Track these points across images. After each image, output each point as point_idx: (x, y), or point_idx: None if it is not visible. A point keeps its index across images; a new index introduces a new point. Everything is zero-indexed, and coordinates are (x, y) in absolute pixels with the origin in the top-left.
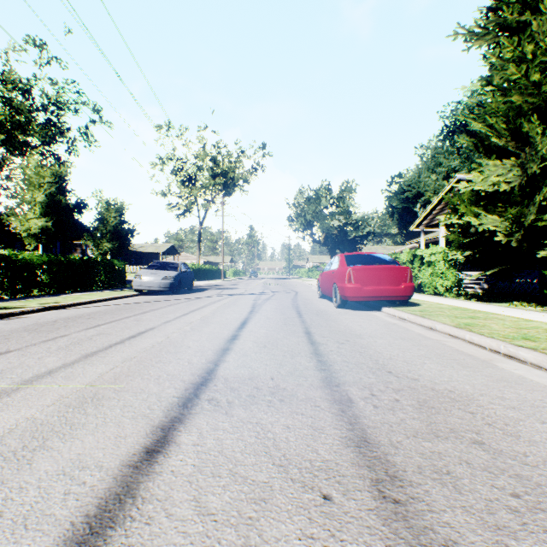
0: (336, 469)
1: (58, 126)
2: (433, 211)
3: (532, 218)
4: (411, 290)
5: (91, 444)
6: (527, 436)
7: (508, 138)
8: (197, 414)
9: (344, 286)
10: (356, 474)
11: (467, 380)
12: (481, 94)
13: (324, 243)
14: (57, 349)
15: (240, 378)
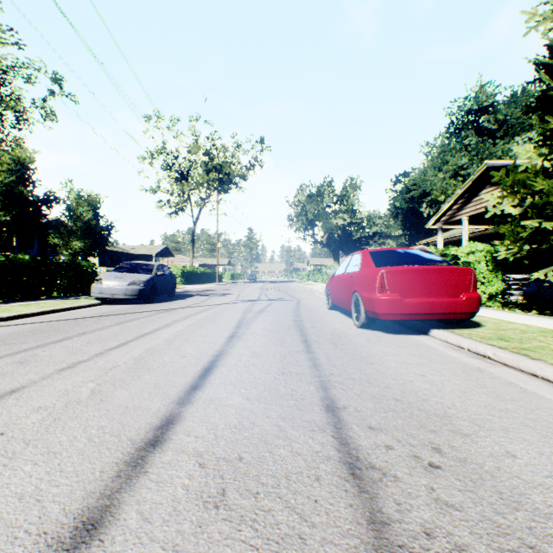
0: None
1: None
2: (454, 205)
3: None
4: (477, 303)
5: None
6: None
7: None
8: None
9: (373, 298)
10: None
11: None
12: None
13: (327, 244)
14: None
15: None
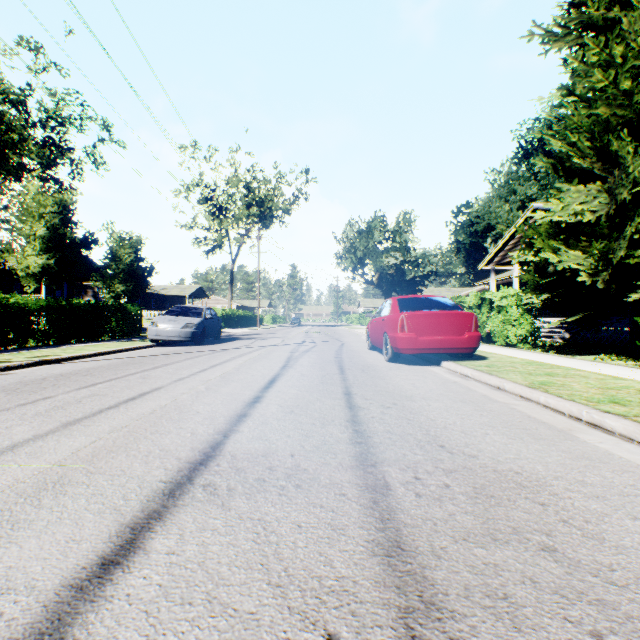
0: (353, 592)
1: (59, 146)
2: (506, 247)
3: (622, 254)
4: (476, 340)
5: (30, 551)
6: (614, 539)
7: (594, 158)
8: (185, 506)
9: (395, 336)
10: (379, 600)
11: (539, 458)
12: (561, 106)
13: (378, 284)
14: (34, 415)
15: (252, 454)
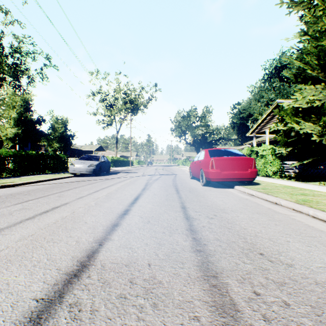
0: None
1: (21, 67)
2: (261, 123)
3: None
4: (255, 174)
5: None
6: None
7: (318, 71)
8: None
9: (208, 171)
10: None
11: None
12: (300, 41)
13: (193, 144)
14: None
15: (118, 264)
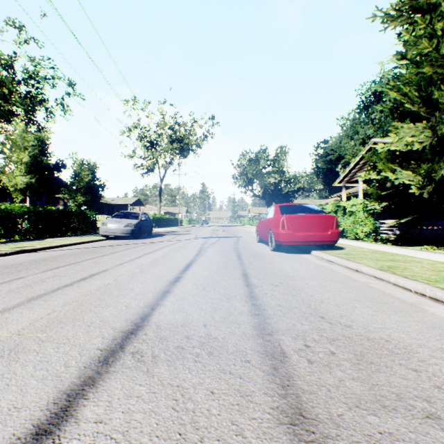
0: None
1: (37, 97)
2: (353, 170)
3: (443, 172)
4: (337, 235)
5: None
6: None
7: (420, 104)
8: (115, 372)
9: (278, 232)
10: None
11: (401, 327)
12: (396, 67)
13: (262, 196)
14: (7, 291)
15: (173, 324)
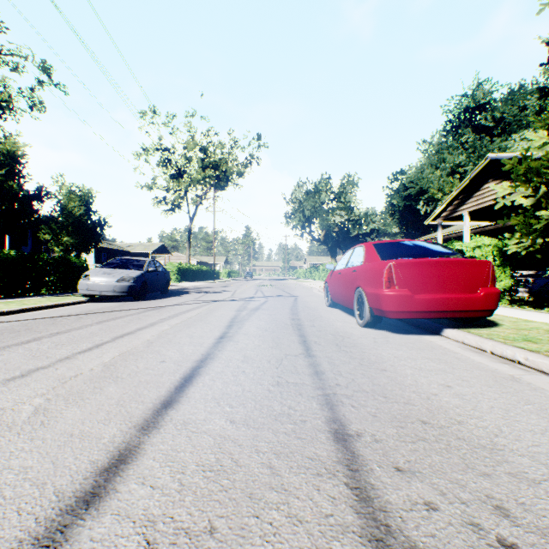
0: None
1: None
2: (455, 201)
3: None
4: (496, 299)
5: None
6: None
7: None
8: None
9: (379, 293)
10: None
11: None
12: None
13: (324, 241)
14: None
15: None
